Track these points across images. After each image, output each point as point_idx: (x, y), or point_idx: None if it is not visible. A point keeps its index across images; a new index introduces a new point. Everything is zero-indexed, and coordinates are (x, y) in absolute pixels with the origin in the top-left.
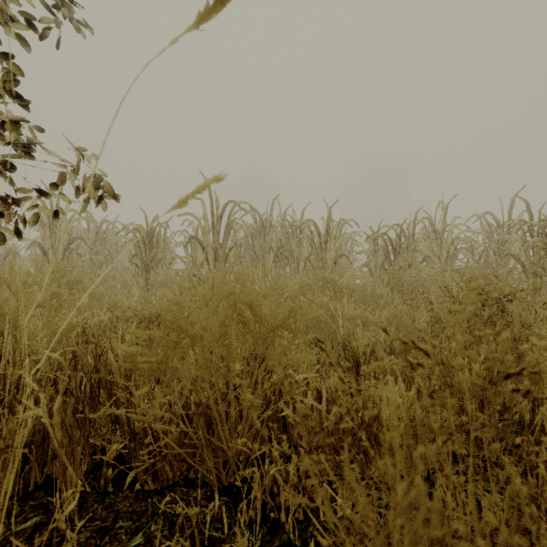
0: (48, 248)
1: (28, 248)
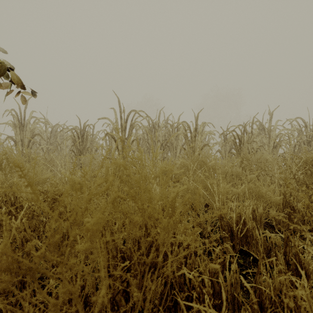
0: (18, 140)
1: (4, 140)
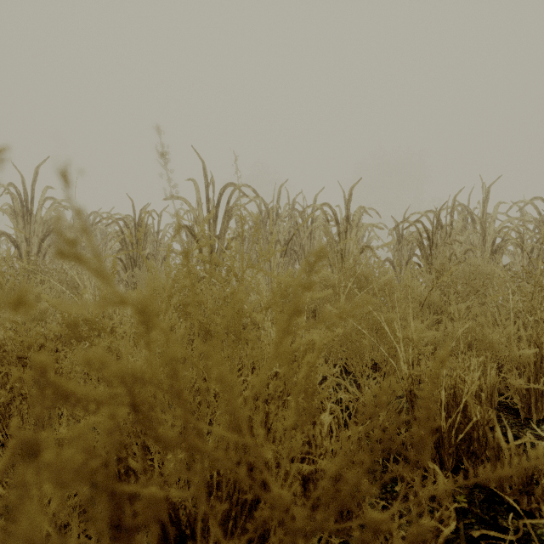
0: (20, 241)
1: None
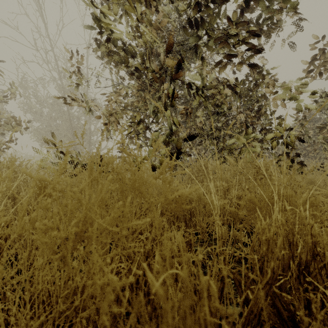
0: None
1: None
